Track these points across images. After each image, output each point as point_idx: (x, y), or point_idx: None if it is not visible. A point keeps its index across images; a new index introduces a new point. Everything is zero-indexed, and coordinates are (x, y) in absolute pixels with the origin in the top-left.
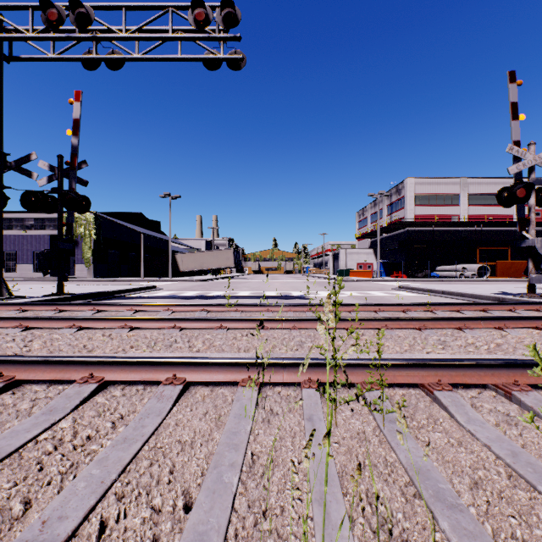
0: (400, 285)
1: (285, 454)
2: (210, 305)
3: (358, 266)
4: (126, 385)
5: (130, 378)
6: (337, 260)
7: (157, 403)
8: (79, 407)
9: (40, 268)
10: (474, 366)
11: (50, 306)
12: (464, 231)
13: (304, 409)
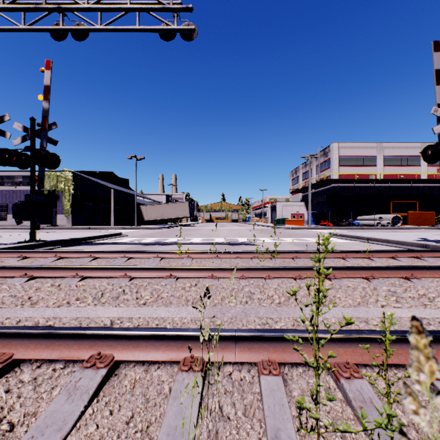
0: (330, 232)
1: None
2: (163, 252)
3: (292, 216)
4: (42, 363)
5: (45, 356)
6: (274, 211)
7: (65, 403)
8: None
9: (14, 217)
10: None
11: (15, 253)
12: (380, 187)
13: (266, 417)
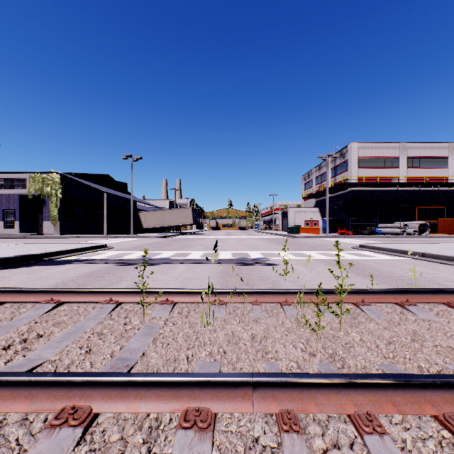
0: (361, 244)
1: None
2: (123, 292)
3: (305, 223)
4: None
5: None
6: (286, 218)
7: None
8: None
9: None
10: None
11: None
12: (403, 191)
13: None
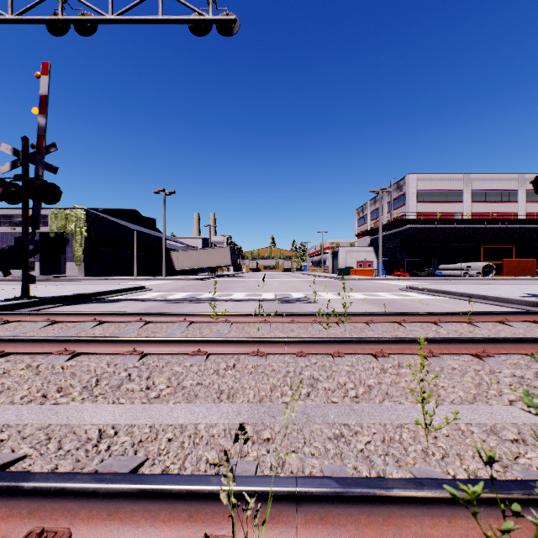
0: (408, 286)
1: None
2: (193, 314)
3: (358, 264)
4: None
5: None
6: (336, 258)
7: None
8: None
9: None
10: None
11: None
12: (467, 228)
13: None
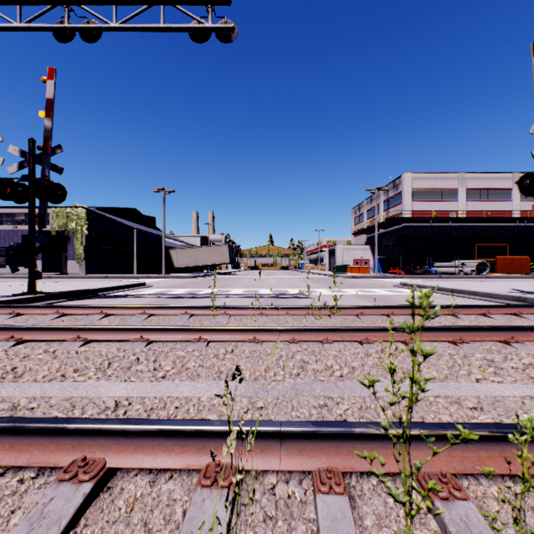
0: (402, 282)
1: None
2: (194, 307)
3: (355, 262)
4: (5, 470)
5: (7, 462)
6: (333, 256)
7: None
8: None
9: (8, 264)
10: None
11: (6, 308)
12: (462, 227)
13: None
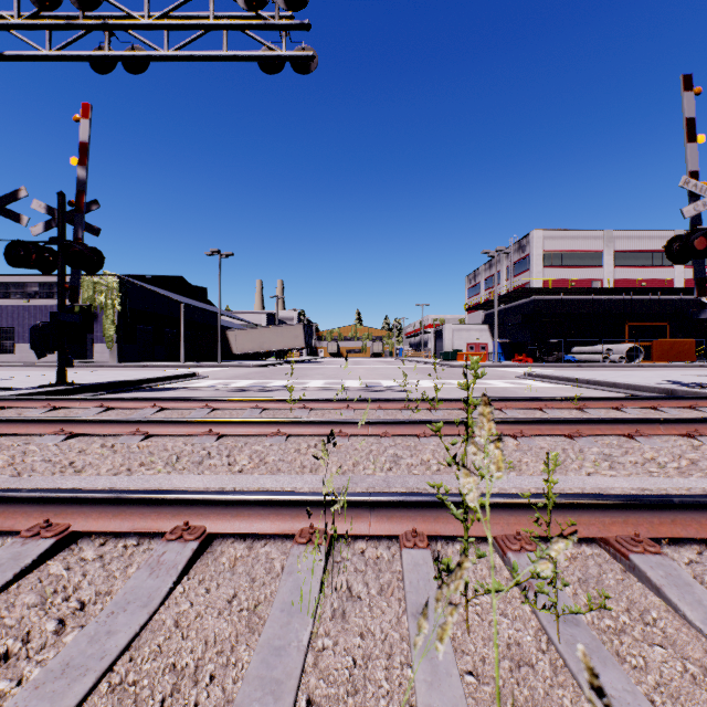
0: (526, 372)
1: (374, 705)
2: (266, 400)
3: (468, 347)
4: (108, 538)
5: (113, 528)
6: (440, 339)
7: (148, 579)
8: (11, 586)
9: (33, 348)
10: (690, 507)
11: (39, 401)
12: (609, 301)
13: (407, 592)
